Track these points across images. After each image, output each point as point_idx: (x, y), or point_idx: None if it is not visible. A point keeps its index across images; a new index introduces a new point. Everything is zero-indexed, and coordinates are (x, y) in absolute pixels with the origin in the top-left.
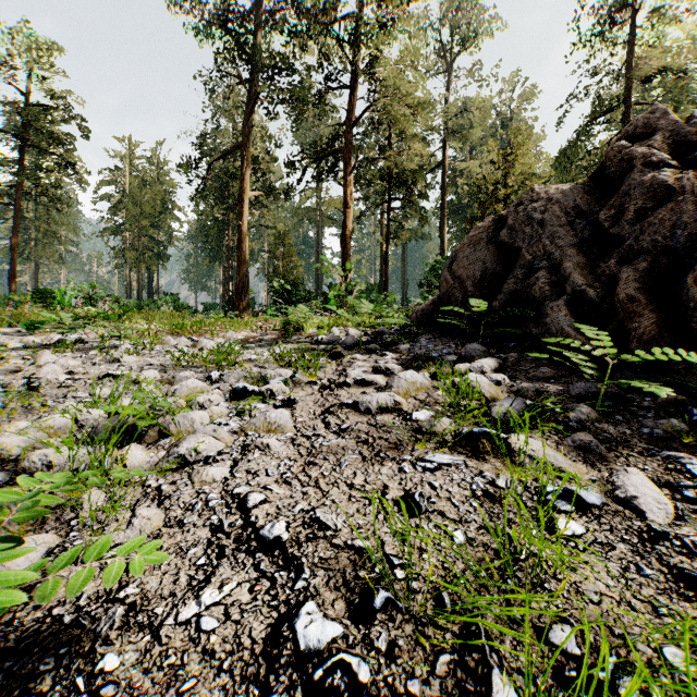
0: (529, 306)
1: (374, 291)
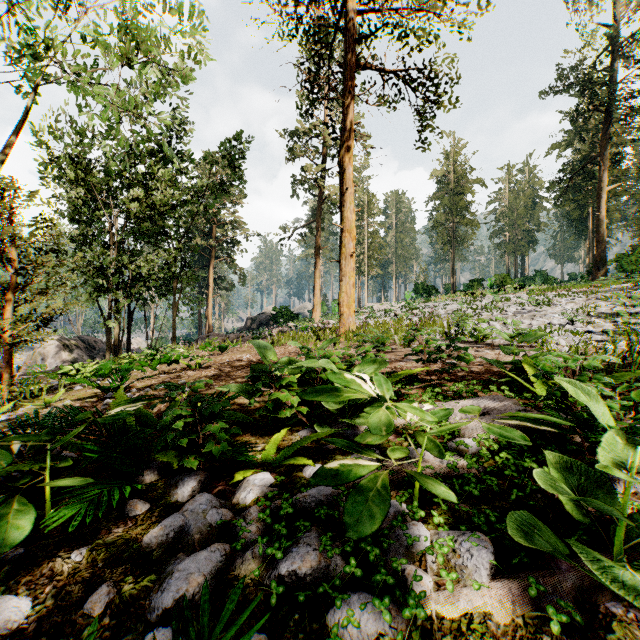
0: None
1: None
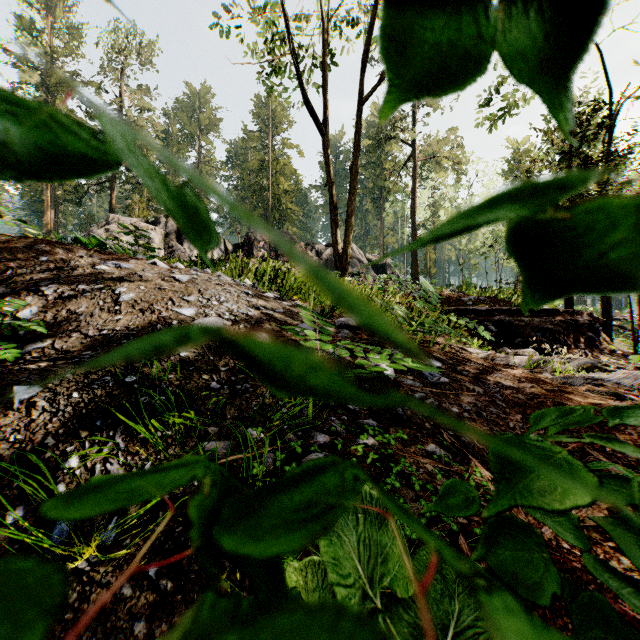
0: None
1: None
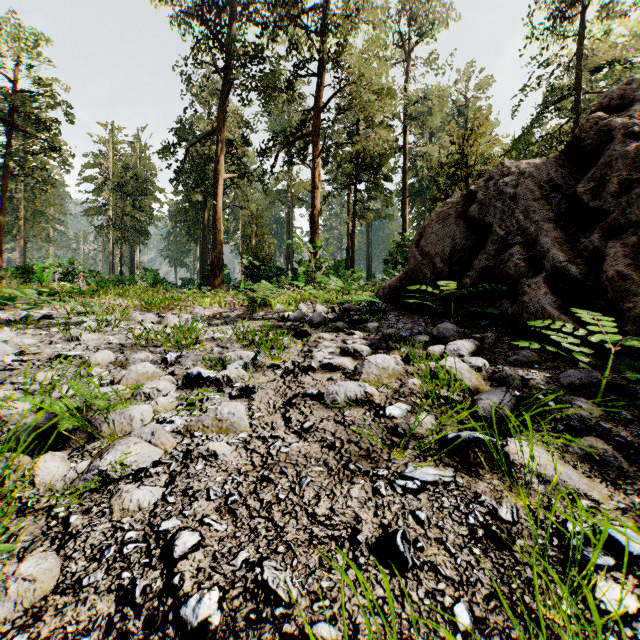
0: (503, 283)
1: (340, 267)
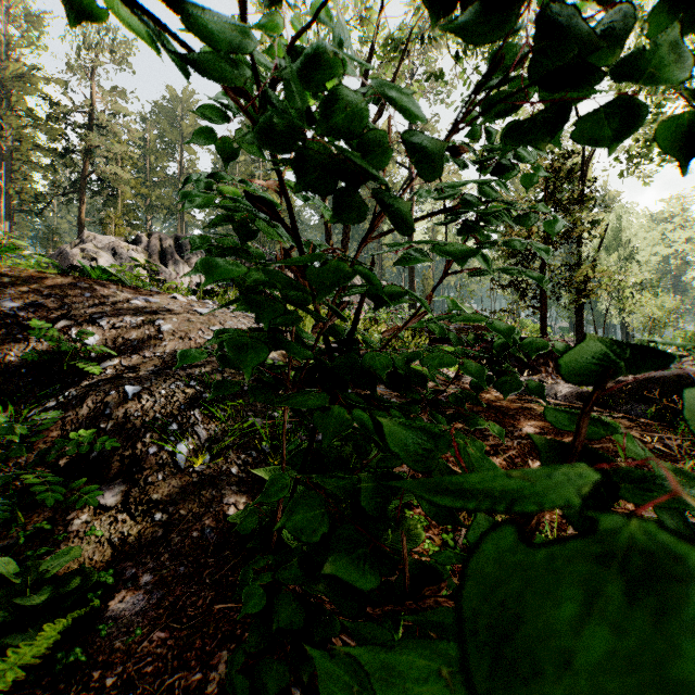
0: None
1: None
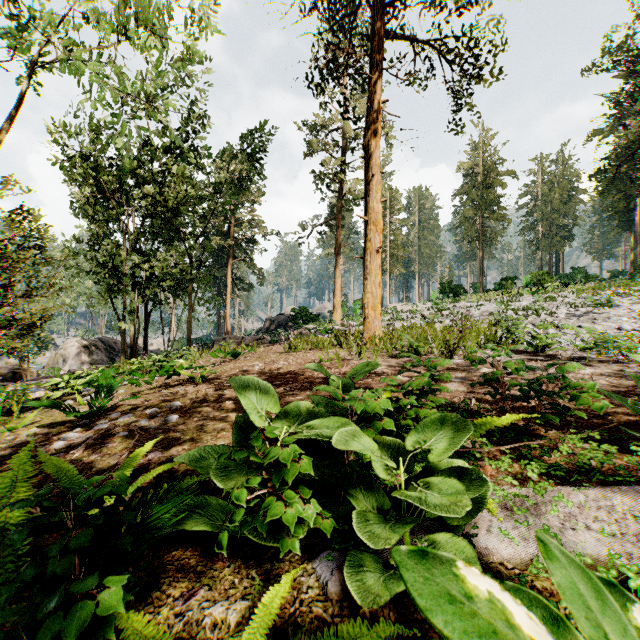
0: None
1: None
